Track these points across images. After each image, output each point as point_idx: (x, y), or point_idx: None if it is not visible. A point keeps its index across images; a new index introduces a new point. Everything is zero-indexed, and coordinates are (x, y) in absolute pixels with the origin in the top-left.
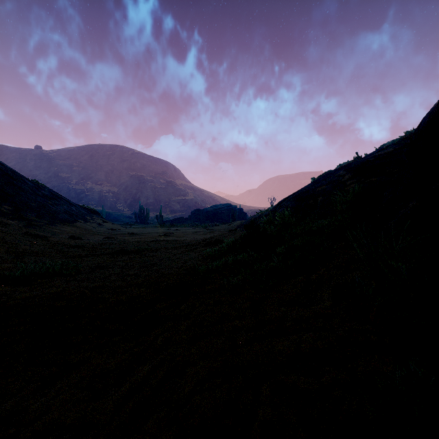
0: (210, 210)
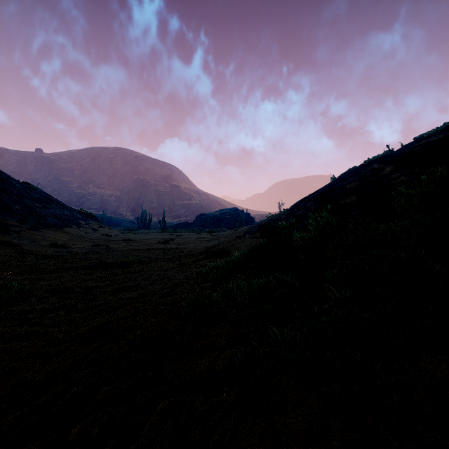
0: (215, 215)
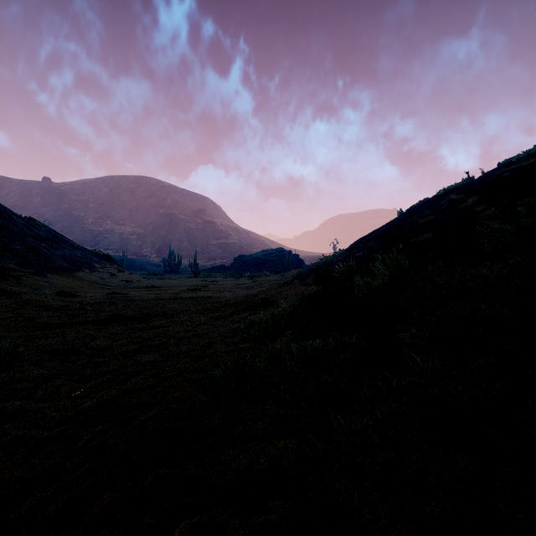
0: (257, 257)
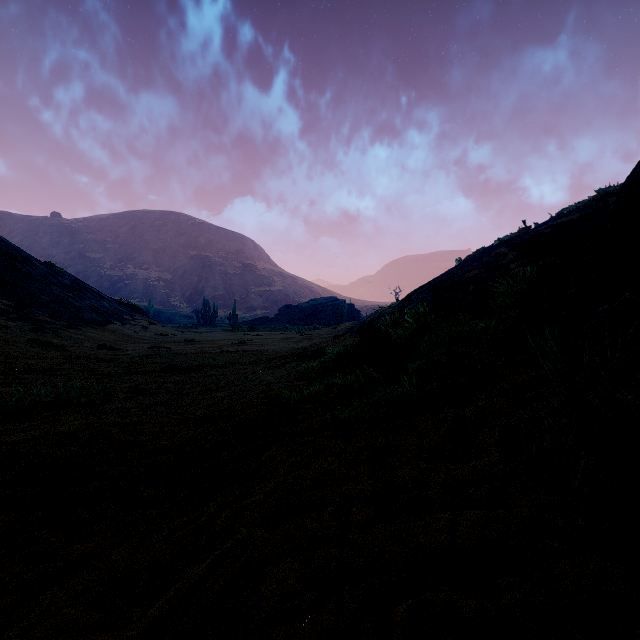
0: (306, 307)
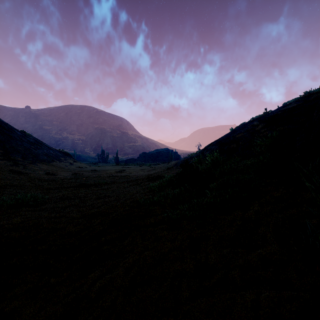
0: (153, 153)
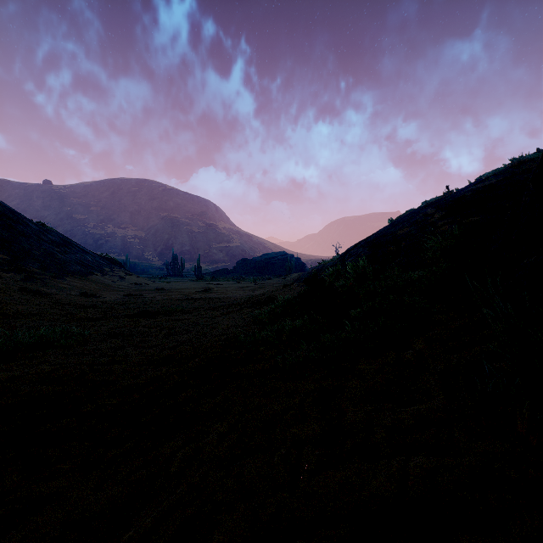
0: (260, 260)
